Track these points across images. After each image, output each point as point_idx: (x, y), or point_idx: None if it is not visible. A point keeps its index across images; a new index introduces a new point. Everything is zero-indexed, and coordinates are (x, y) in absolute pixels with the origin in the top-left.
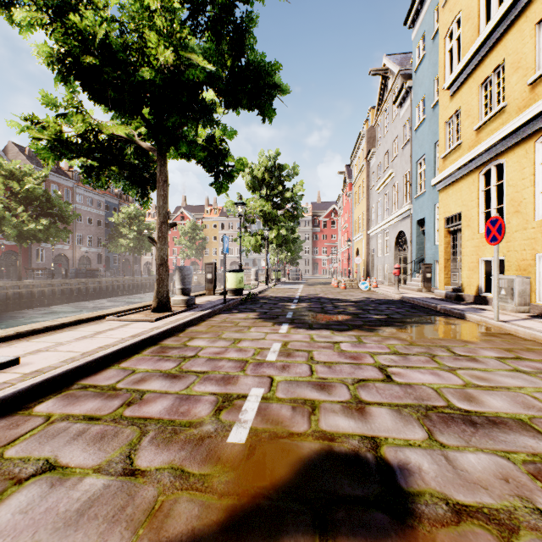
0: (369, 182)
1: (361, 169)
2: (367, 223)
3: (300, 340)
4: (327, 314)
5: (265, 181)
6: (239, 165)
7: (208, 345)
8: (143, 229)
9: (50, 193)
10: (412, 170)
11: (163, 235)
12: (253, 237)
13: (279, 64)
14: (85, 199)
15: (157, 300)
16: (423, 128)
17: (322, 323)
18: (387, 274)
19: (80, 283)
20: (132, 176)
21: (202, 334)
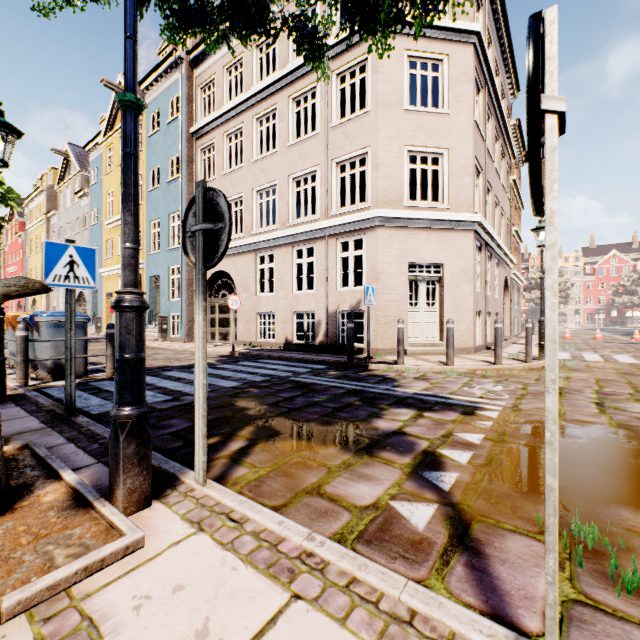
0: (51, 238)
1: (40, 221)
2: None
3: None
4: None
5: None
6: None
7: None
8: None
9: None
10: None
11: None
12: None
13: (6, 220)
14: None
15: None
16: (97, 228)
17: None
18: None
19: None
20: None
21: None
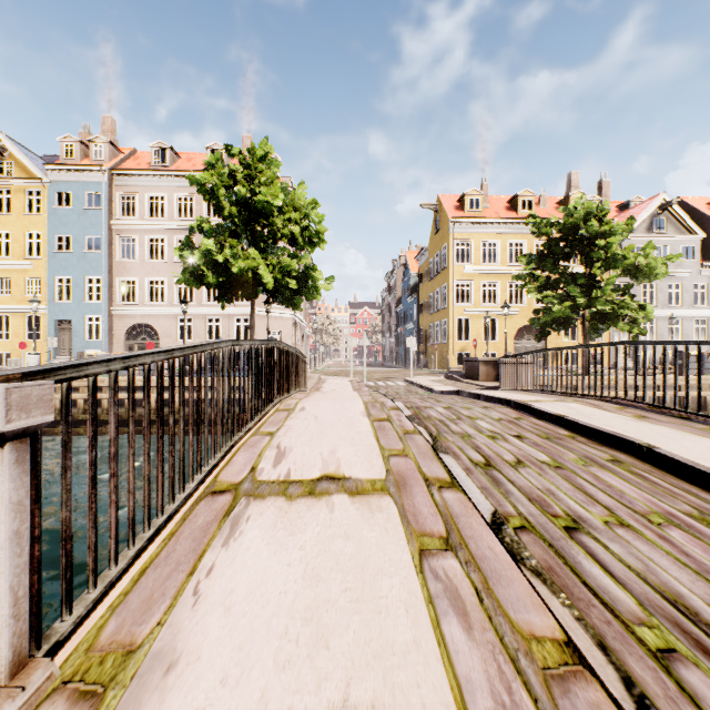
0: None
1: None
2: None
3: None
4: None
5: None
6: None
7: None
8: None
9: None
10: None
11: None
12: None
13: None
14: None
15: None
16: None
17: None
18: None
19: None
20: None
21: None
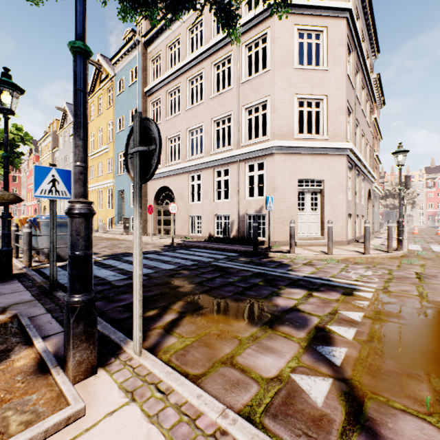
0: None
1: (48, 155)
2: None
3: None
4: None
5: None
6: None
7: None
8: None
9: None
10: None
11: None
12: None
13: (24, 154)
14: None
15: None
16: None
17: None
18: None
19: None
20: None
21: None
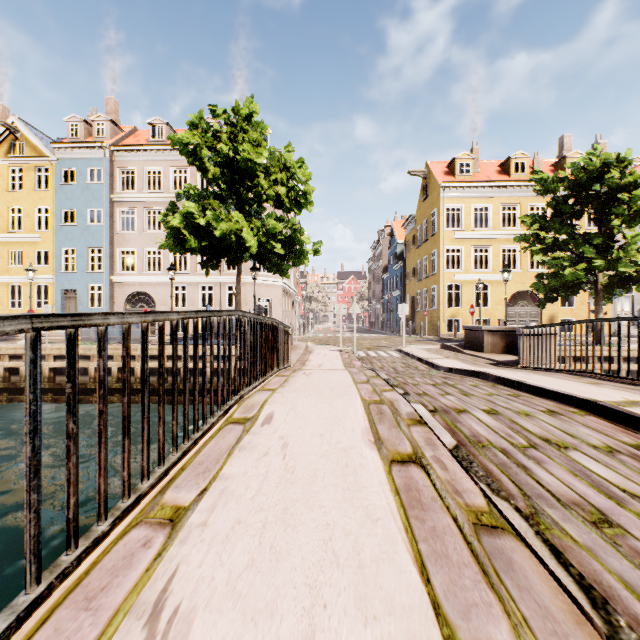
0: None
1: None
2: None
3: None
4: None
5: None
6: None
7: None
8: None
9: None
10: None
11: None
12: None
13: None
14: None
15: None
16: None
17: None
18: None
19: None
20: None
21: None
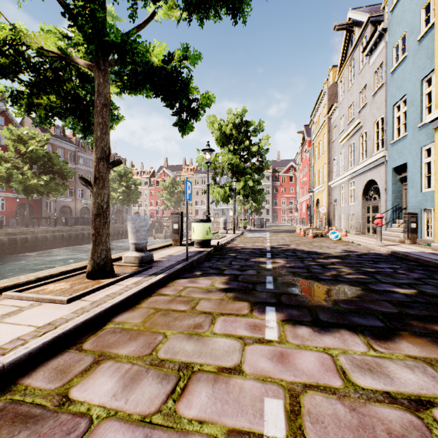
0: (331, 136)
1: (322, 125)
2: (328, 174)
3: (321, 386)
4: (321, 282)
5: (233, 137)
6: (204, 99)
7: (113, 401)
8: (130, 184)
9: (52, 154)
10: (387, 115)
11: (101, 176)
12: (222, 188)
13: None
14: (85, 160)
15: (92, 262)
16: (403, 67)
17: (327, 306)
18: (354, 223)
19: (77, 229)
20: (74, 108)
21: (126, 343)
